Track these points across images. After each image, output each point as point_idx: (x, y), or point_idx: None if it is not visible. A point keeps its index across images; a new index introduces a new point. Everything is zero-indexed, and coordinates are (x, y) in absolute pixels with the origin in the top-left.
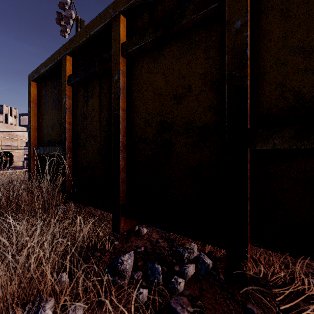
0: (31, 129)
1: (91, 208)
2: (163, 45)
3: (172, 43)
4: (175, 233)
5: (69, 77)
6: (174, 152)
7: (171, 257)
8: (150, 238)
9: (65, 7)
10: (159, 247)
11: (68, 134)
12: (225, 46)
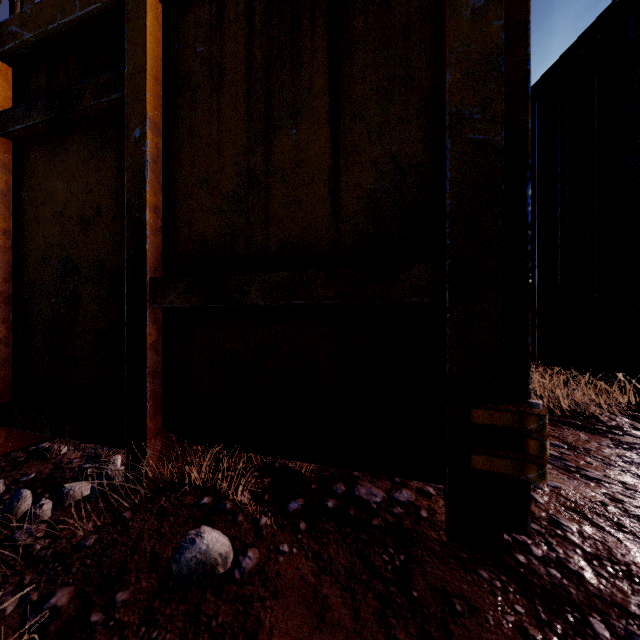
0: None
1: None
2: (66, 133)
3: (79, 133)
4: (72, 438)
5: None
6: (80, 310)
7: (72, 480)
8: (63, 459)
9: None
10: (64, 470)
11: None
12: (126, 160)
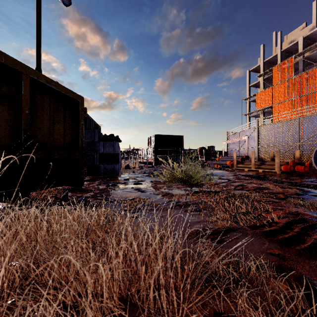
0: None
1: None
2: None
3: None
4: None
5: None
6: None
7: None
8: None
9: None
10: None
11: None
12: (23, 117)
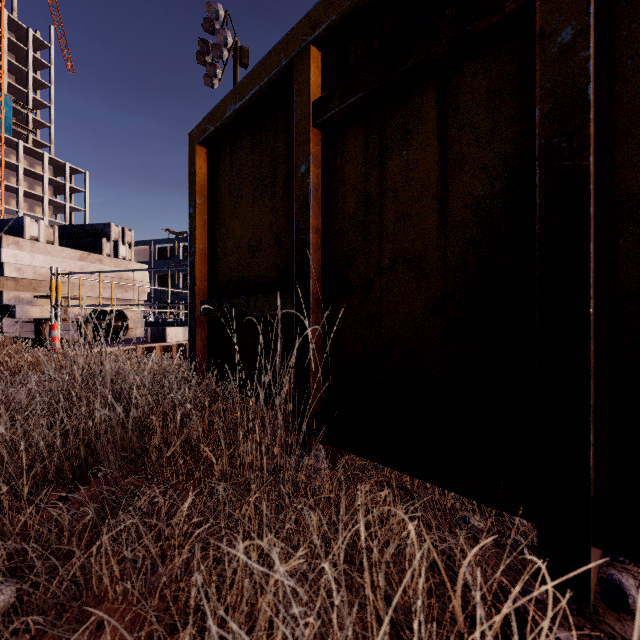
0: (196, 257)
1: (379, 469)
2: None
3: None
4: None
5: (320, 102)
6: None
7: None
8: None
9: (215, 26)
10: None
11: (313, 261)
12: None
